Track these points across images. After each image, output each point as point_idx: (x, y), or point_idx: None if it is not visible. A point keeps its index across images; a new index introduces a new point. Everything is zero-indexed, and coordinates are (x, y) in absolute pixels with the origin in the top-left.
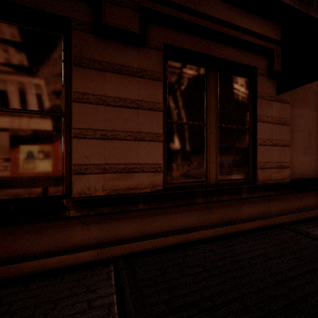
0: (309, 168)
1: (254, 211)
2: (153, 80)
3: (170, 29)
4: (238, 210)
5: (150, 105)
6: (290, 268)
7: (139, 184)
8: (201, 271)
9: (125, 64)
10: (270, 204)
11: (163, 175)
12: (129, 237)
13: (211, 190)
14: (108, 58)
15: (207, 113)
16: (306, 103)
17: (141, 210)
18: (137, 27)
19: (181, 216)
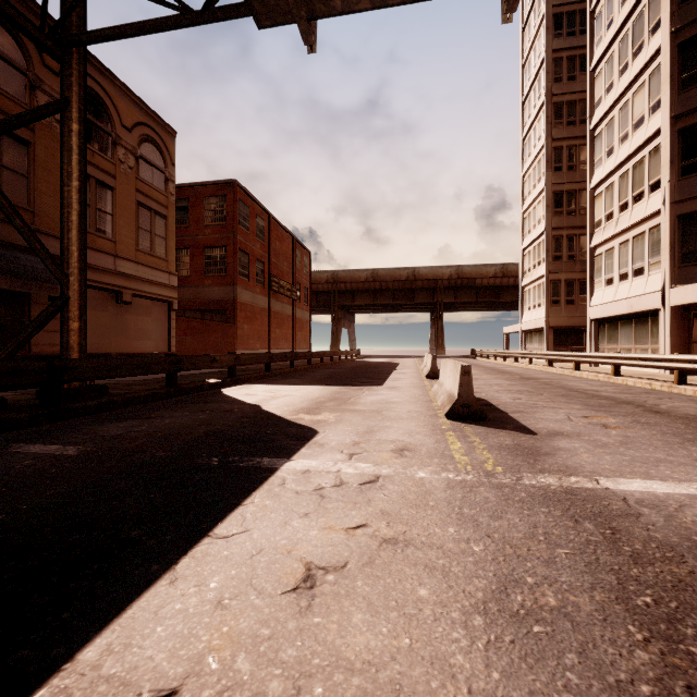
0: None
1: None
2: None
3: None
4: None
5: None
6: None
7: None
8: None
9: None
10: None
11: None
12: None
13: None
14: None
15: None
16: None
17: None
18: None
19: None
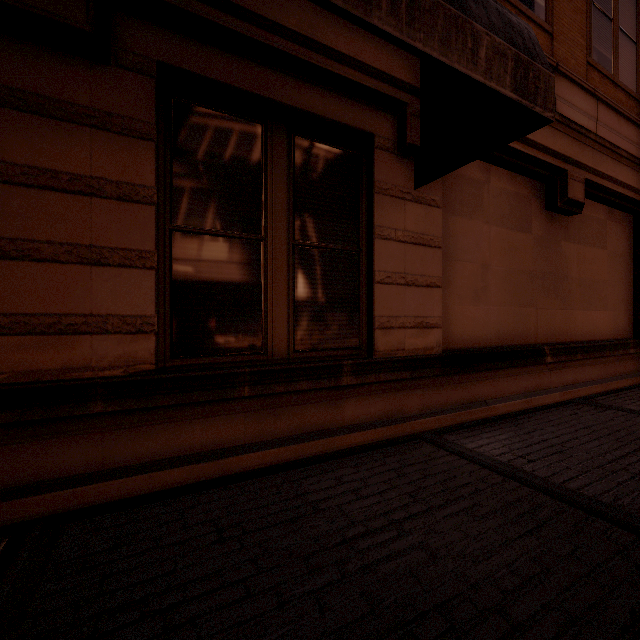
0: (484, 330)
1: (369, 411)
2: (130, 136)
3: (174, 34)
4: (336, 410)
5: (124, 190)
6: (385, 512)
7: (93, 358)
8: (207, 533)
9: (56, 96)
10: (403, 396)
11: (156, 340)
12: (69, 476)
13: (274, 371)
14: (8, 78)
15: (269, 216)
16: (479, 209)
17: (102, 416)
18: (82, 16)
19: (203, 426)
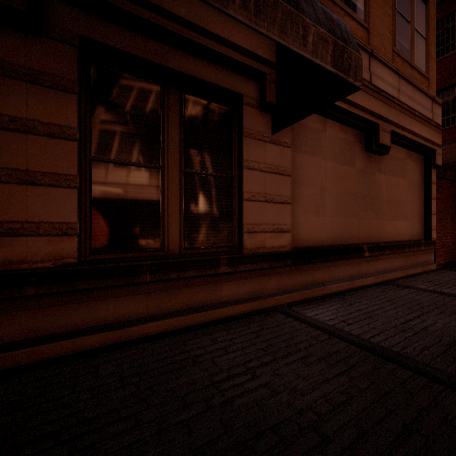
0: (322, 233)
1: (239, 291)
2: (58, 90)
3: (93, 16)
4: (215, 291)
5: (53, 129)
6: (244, 362)
7: (29, 254)
8: (112, 381)
9: None
10: (264, 280)
11: (78, 241)
12: (10, 342)
13: (169, 263)
14: None
15: (165, 151)
16: (318, 149)
17: (35, 297)
18: None
19: (115, 304)
